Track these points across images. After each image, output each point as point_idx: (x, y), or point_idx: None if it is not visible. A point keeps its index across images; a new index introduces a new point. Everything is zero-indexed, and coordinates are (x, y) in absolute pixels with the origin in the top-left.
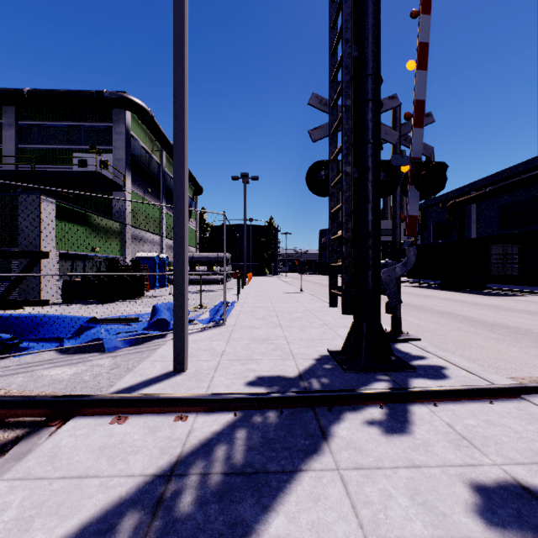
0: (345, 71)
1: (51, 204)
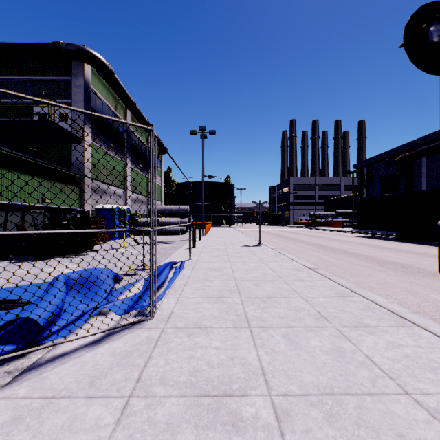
0: None
1: None
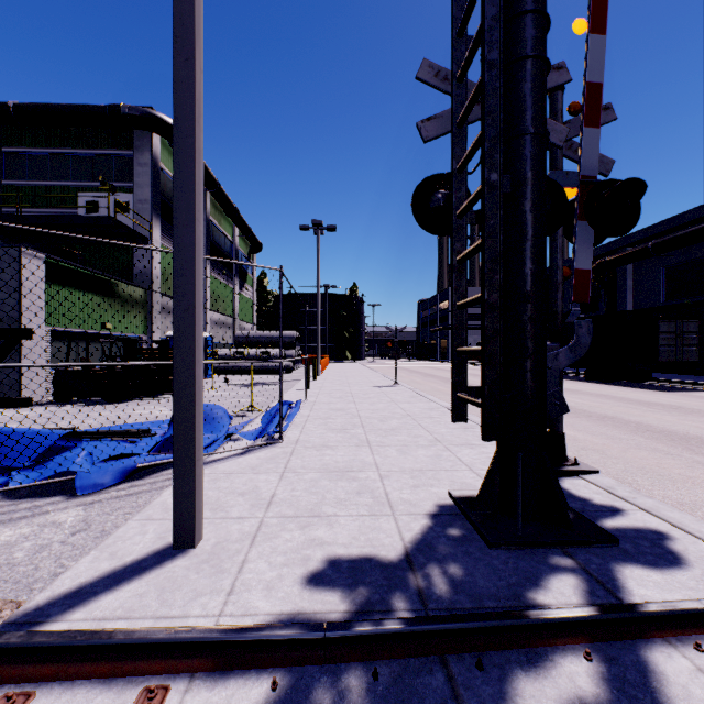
0: None
1: (38, 261)
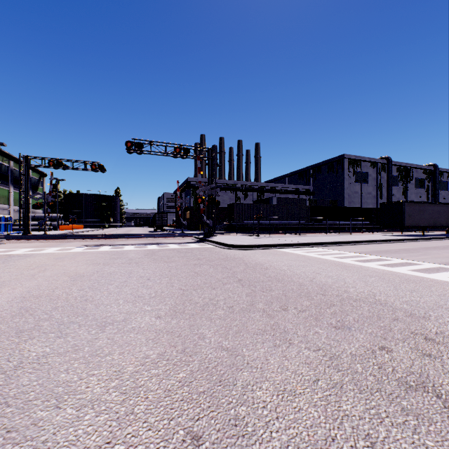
0: (19, 194)
1: None
